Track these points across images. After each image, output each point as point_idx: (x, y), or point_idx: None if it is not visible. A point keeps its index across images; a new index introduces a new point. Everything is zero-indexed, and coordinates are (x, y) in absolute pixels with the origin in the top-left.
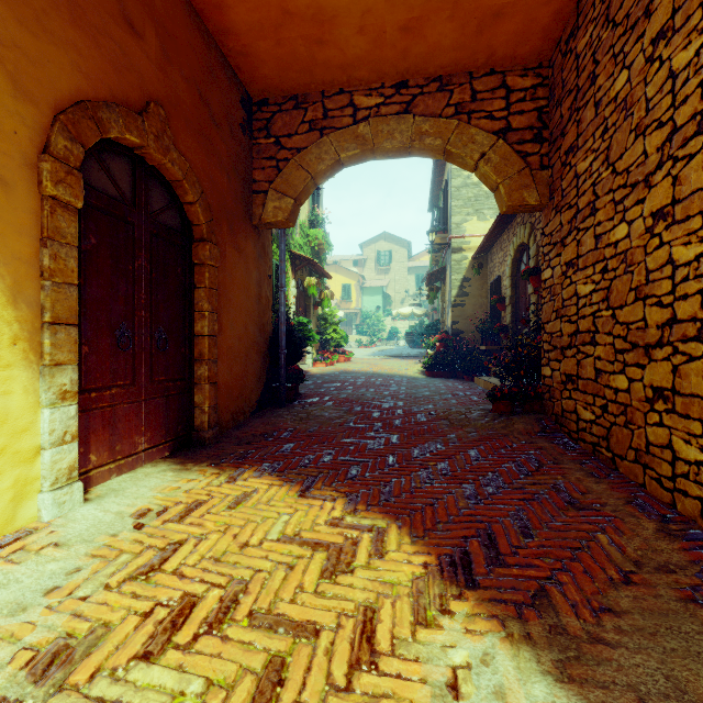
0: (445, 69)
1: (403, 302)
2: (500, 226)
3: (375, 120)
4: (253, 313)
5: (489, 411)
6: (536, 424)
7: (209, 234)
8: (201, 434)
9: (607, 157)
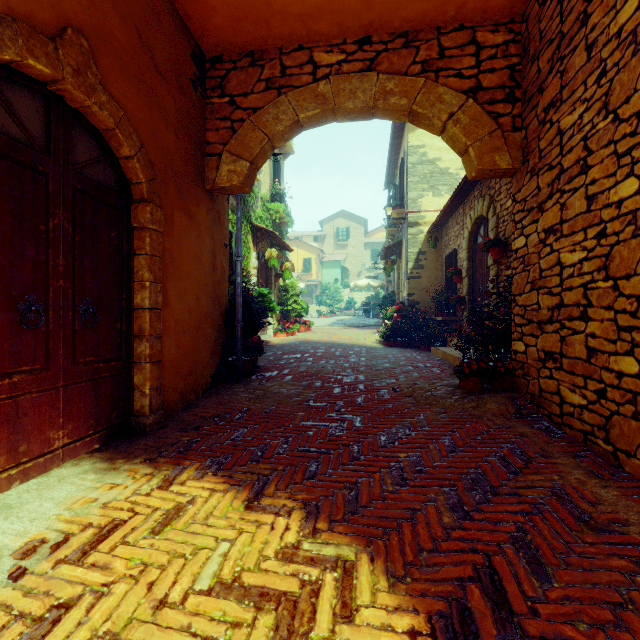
0: (411, 23)
1: (360, 275)
2: (457, 200)
3: (336, 78)
4: (206, 284)
5: (456, 387)
6: (510, 404)
7: (150, 194)
8: (141, 420)
9: (606, 104)
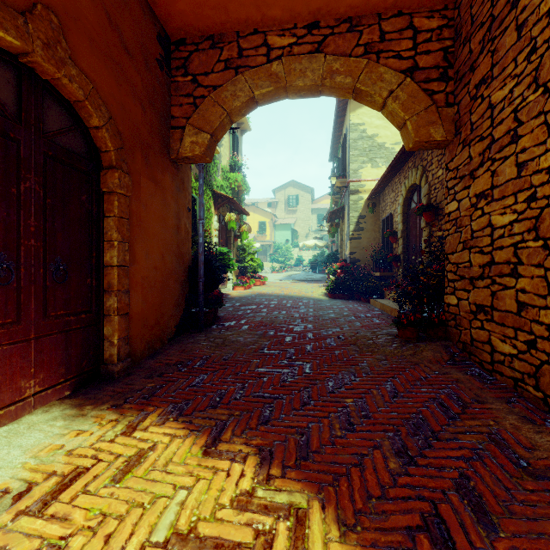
0: (355, 10)
1: (307, 236)
2: (393, 170)
3: (287, 59)
4: (171, 243)
5: (395, 336)
6: (444, 352)
7: (119, 162)
8: (110, 367)
9: (536, 78)
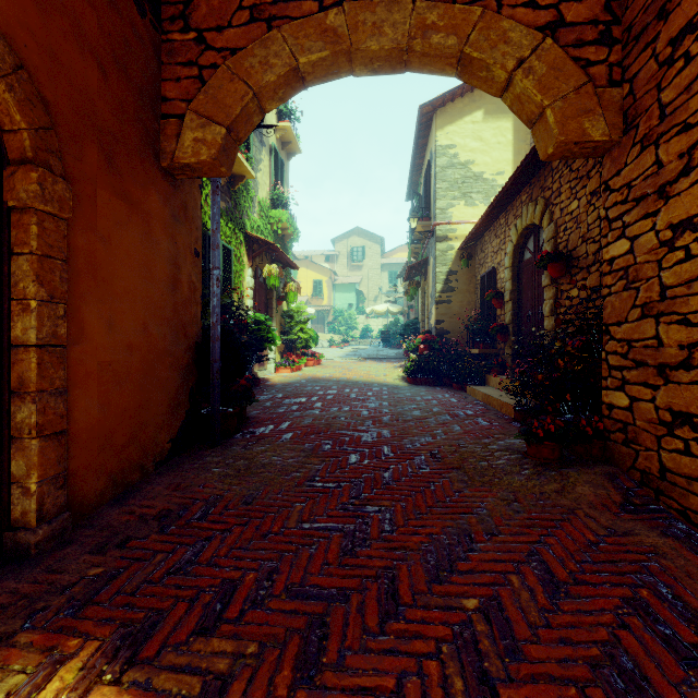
0: None
1: (376, 300)
2: (499, 207)
3: (352, 5)
4: (162, 306)
5: (522, 455)
6: (611, 486)
7: (41, 153)
8: (21, 536)
9: None
